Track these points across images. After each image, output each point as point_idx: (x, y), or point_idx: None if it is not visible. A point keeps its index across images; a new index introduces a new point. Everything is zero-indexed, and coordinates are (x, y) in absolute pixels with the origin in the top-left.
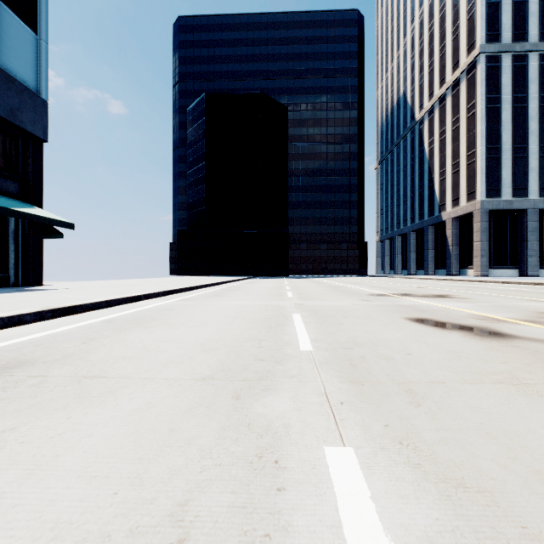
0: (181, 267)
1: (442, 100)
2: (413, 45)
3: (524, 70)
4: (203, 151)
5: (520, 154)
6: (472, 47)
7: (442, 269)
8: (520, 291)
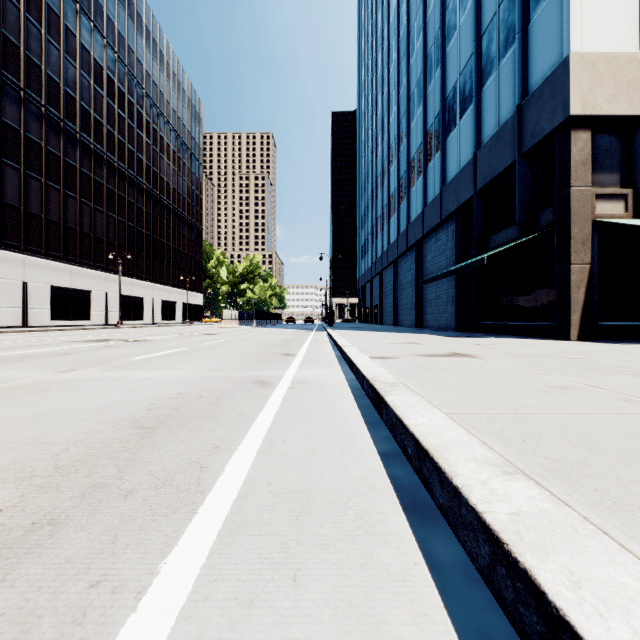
0: None
1: None
2: None
3: None
4: None
5: None
6: None
7: None
8: None
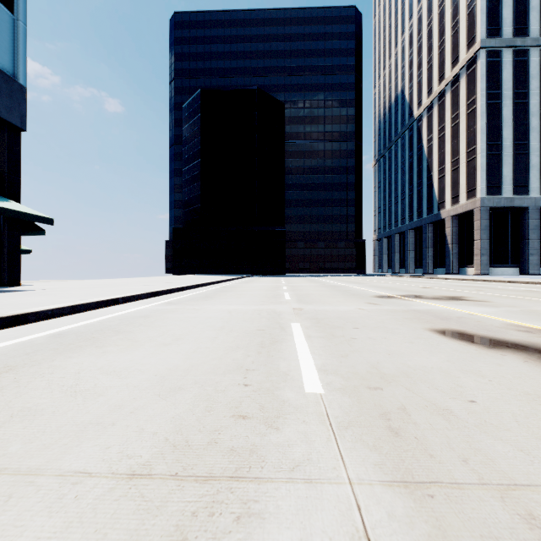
0: (176, 265)
1: (441, 97)
2: (411, 41)
3: (525, 66)
4: (199, 148)
5: (521, 150)
6: (472, 42)
7: (441, 268)
8: (536, 292)
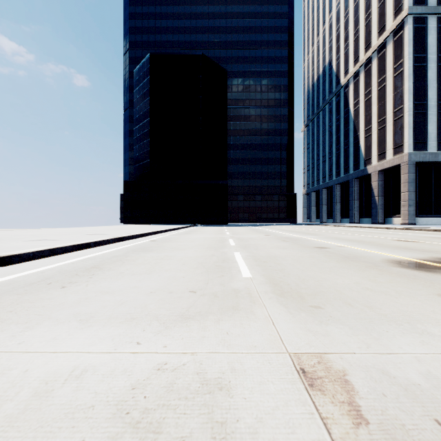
0: (127, 216)
1: (367, 64)
2: (338, 18)
3: None
4: (148, 108)
5: None
6: (399, 10)
7: (367, 218)
8: None
